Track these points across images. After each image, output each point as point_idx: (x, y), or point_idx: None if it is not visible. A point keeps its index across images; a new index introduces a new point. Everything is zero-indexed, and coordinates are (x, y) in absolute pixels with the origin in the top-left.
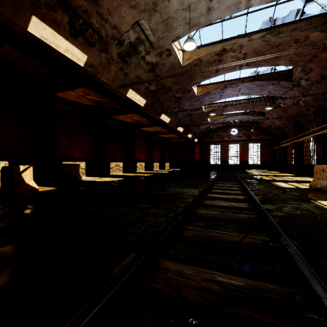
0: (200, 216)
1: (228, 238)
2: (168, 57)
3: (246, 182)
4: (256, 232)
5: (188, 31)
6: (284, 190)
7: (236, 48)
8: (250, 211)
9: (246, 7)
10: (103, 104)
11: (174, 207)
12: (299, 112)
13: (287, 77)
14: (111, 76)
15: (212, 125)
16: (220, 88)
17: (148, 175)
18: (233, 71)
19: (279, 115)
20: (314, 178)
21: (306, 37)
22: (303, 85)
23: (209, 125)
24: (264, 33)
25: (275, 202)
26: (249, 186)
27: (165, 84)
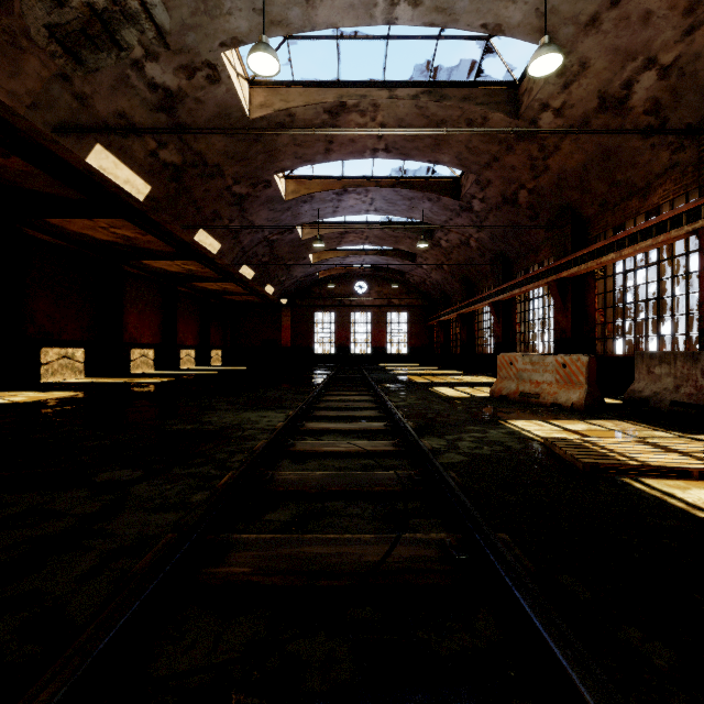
0: (281, 491)
1: (355, 556)
2: (211, 86)
3: (385, 390)
4: (419, 518)
5: (261, 32)
6: (453, 404)
7: (366, 108)
8: (399, 459)
9: (385, 19)
10: (9, 177)
11: (213, 470)
12: (470, 259)
13: (453, 190)
14: (26, 89)
15: (319, 270)
16: (334, 190)
17: (161, 381)
18: (361, 157)
19: (439, 262)
20: (498, 378)
21: (484, 118)
22: (476, 210)
23: (312, 271)
24: (418, 91)
25: (443, 430)
26: (392, 397)
27: (206, 154)
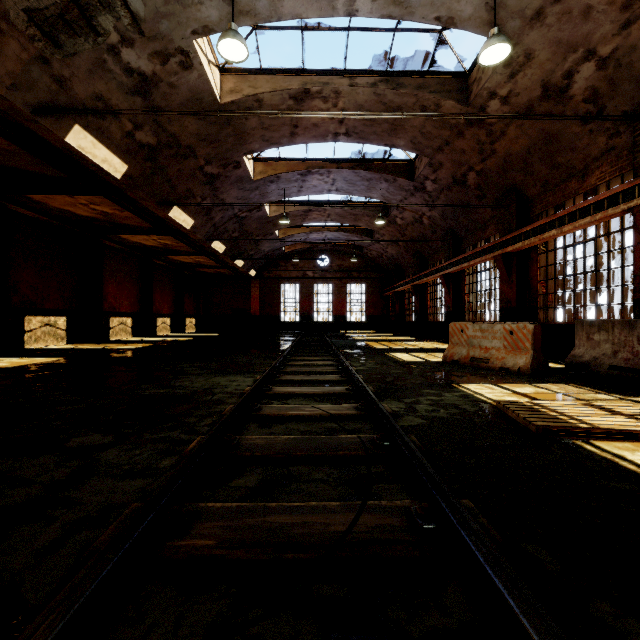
0: (248, 456)
1: (321, 526)
2: (184, 72)
3: (346, 355)
4: (382, 483)
5: (230, 21)
6: (409, 368)
7: (328, 95)
8: (361, 422)
9: (347, 11)
10: None
11: (183, 434)
12: (422, 236)
13: (408, 172)
14: (6, 70)
15: (285, 245)
16: (299, 171)
17: (138, 347)
18: (323, 141)
19: (394, 238)
20: (450, 344)
21: (437, 105)
22: (429, 190)
23: (278, 245)
24: (377, 79)
25: (401, 393)
26: (352, 362)
27: (180, 135)
